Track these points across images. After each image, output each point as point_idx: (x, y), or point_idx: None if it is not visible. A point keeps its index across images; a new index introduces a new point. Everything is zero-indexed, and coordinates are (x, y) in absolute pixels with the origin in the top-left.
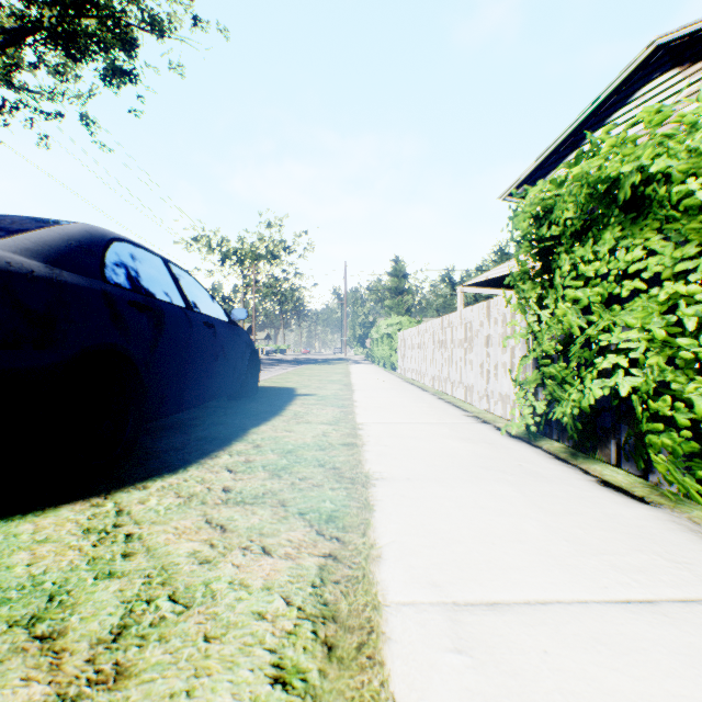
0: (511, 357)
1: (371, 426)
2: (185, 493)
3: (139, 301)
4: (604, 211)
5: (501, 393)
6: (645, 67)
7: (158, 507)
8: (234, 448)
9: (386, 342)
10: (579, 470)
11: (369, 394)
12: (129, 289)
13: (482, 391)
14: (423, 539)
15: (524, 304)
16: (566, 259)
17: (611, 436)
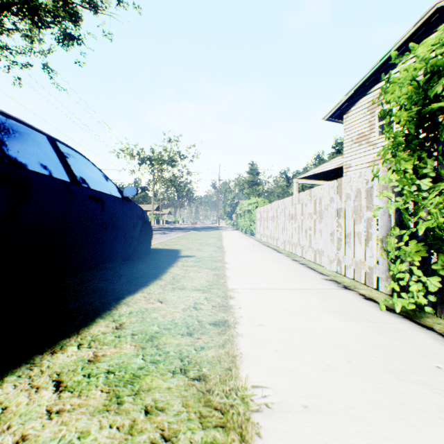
0: (367, 227)
1: (241, 293)
2: None
3: None
4: None
5: (355, 259)
6: (427, 24)
7: None
8: (91, 330)
9: (247, 216)
10: None
11: (236, 255)
12: None
13: (332, 255)
14: None
15: (401, 173)
16: None
17: None
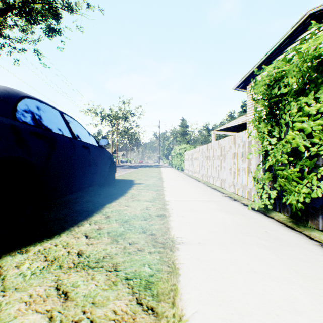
0: (249, 164)
1: (173, 202)
2: (51, 256)
3: (39, 132)
4: (319, 75)
5: (242, 184)
6: (303, 24)
7: (27, 271)
8: (93, 218)
9: (179, 157)
10: (305, 235)
11: (171, 183)
12: (33, 125)
13: (230, 182)
14: (220, 309)
15: (261, 134)
16: (295, 105)
17: (319, 212)
